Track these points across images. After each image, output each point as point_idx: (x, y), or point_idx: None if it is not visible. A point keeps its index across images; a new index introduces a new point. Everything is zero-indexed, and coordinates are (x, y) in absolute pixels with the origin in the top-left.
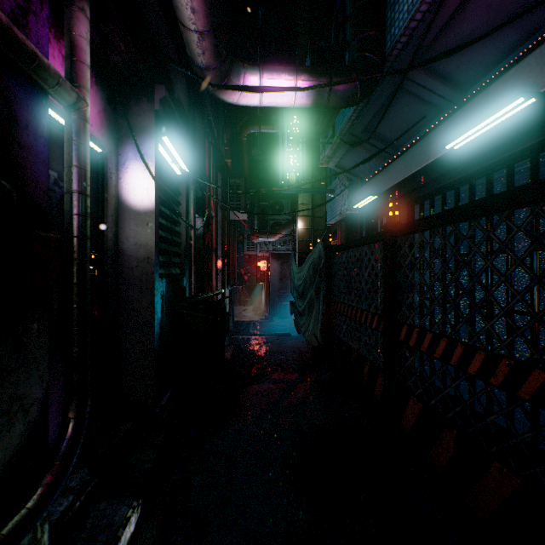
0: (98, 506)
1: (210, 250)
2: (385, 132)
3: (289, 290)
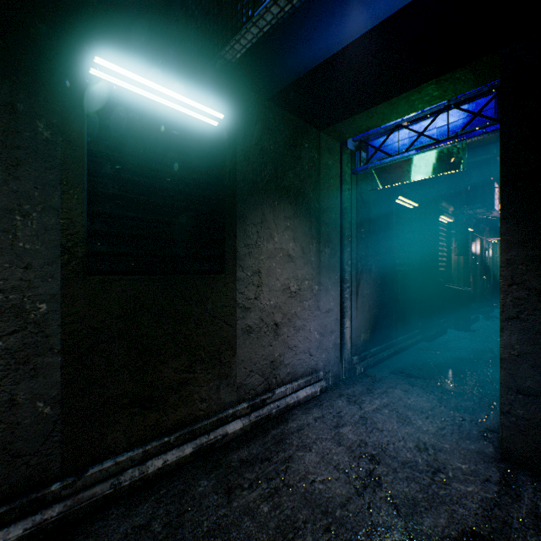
0: None
1: None
2: None
3: None
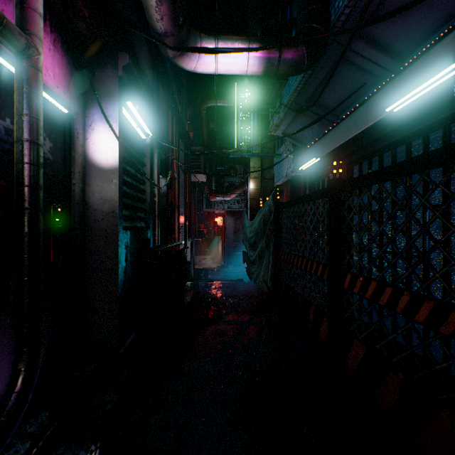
0: (56, 450)
1: (173, 207)
2: (327, 101)
3: (241, 242)
